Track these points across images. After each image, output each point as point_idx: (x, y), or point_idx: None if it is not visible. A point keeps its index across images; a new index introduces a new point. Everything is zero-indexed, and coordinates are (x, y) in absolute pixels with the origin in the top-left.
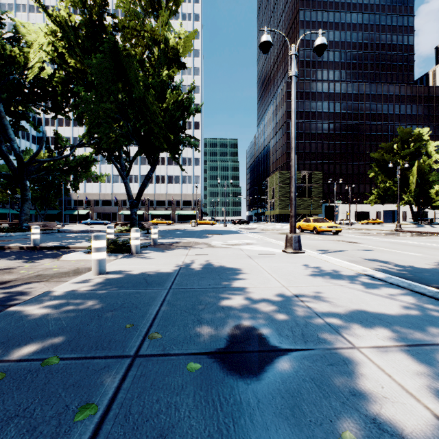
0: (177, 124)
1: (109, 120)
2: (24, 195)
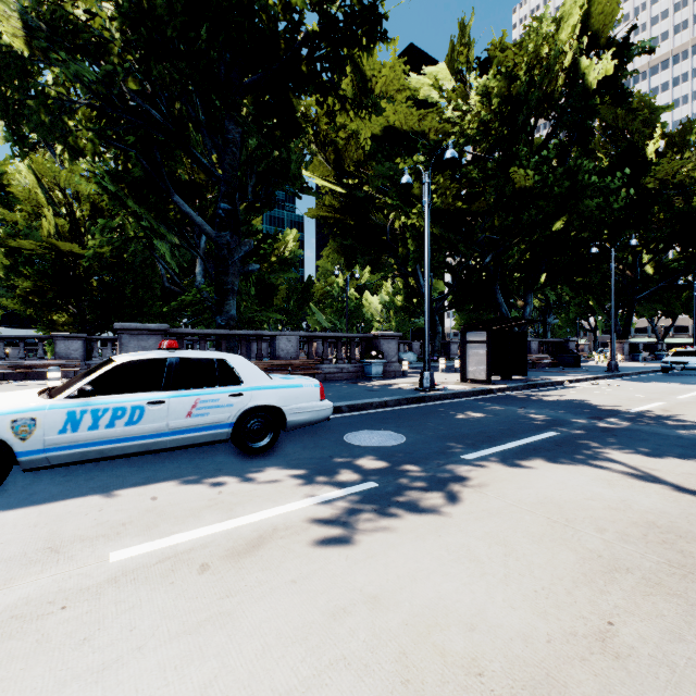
0: (691, 298)
1: (650, 307)
2: (595, 338)
